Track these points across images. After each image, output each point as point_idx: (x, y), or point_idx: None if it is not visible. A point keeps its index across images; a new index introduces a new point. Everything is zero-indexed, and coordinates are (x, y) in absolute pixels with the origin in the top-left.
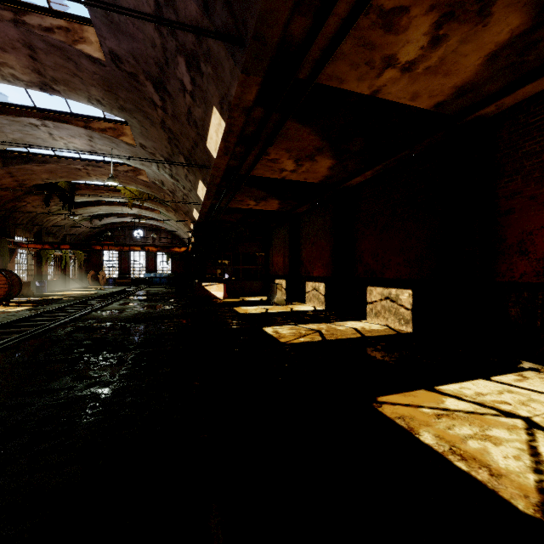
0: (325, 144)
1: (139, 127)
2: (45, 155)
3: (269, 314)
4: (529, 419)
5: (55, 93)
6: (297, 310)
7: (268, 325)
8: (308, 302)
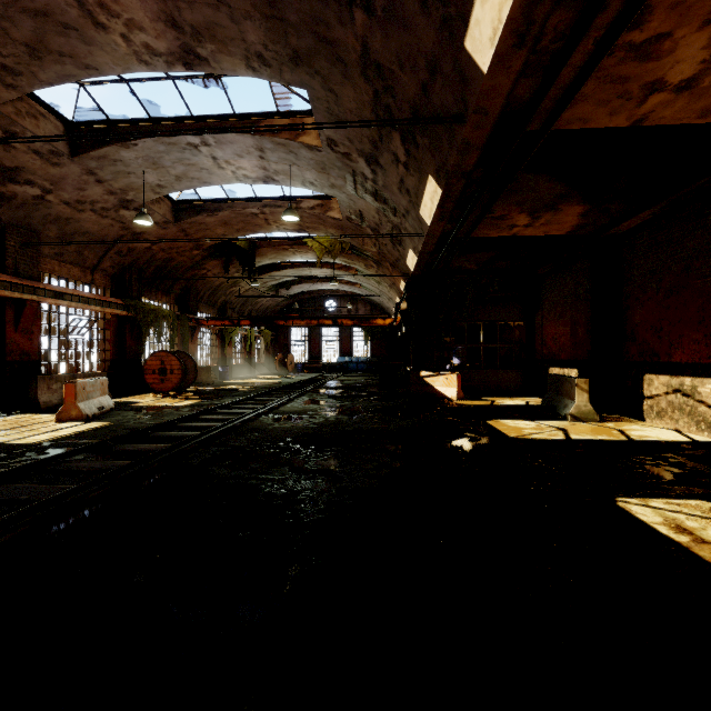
0: None
1: (324, 94)
2: (217, 201)
3: (583, 448)
4: None
5: (204, 68)
6: (646, 440)
7: (619, 488)
8: (651, 417)
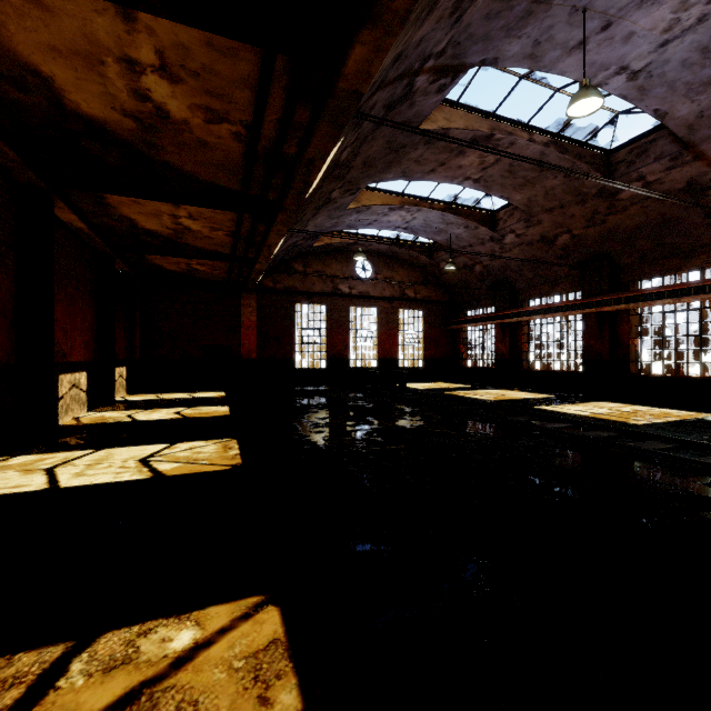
0: None
1: None
2: None
3: None
4: (140, 459)
5: None
6: None
7: None
8: None
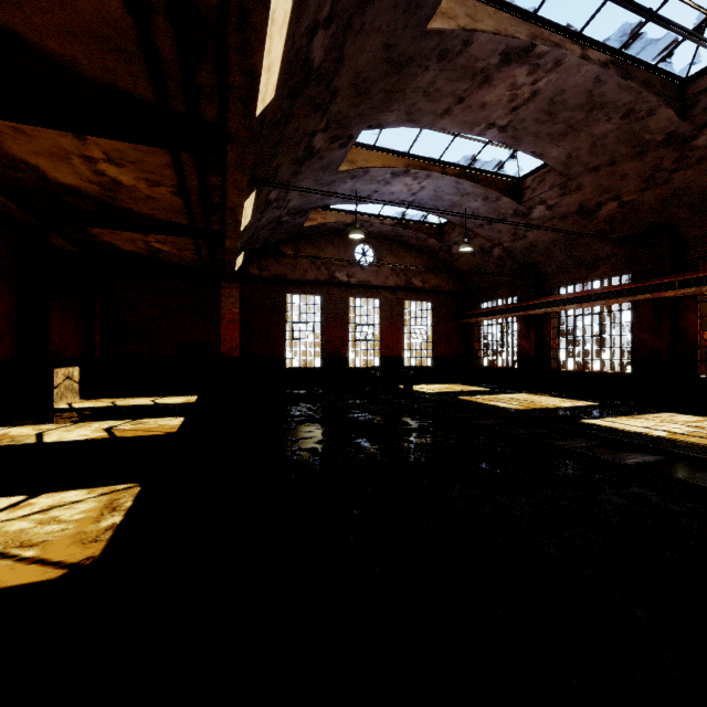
0: None
1: None
2: None
3: None
4: None
5: None
6: None
7: None
8: None
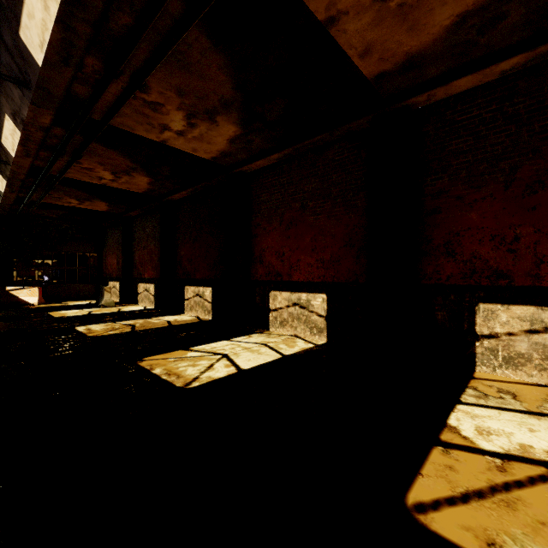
0: (136, 165)
1: None
2: None
3: (90, 316)
4: (226, 354)
5: None
6: (125, 310)
7: (83, 324)
8: (140, 302)
